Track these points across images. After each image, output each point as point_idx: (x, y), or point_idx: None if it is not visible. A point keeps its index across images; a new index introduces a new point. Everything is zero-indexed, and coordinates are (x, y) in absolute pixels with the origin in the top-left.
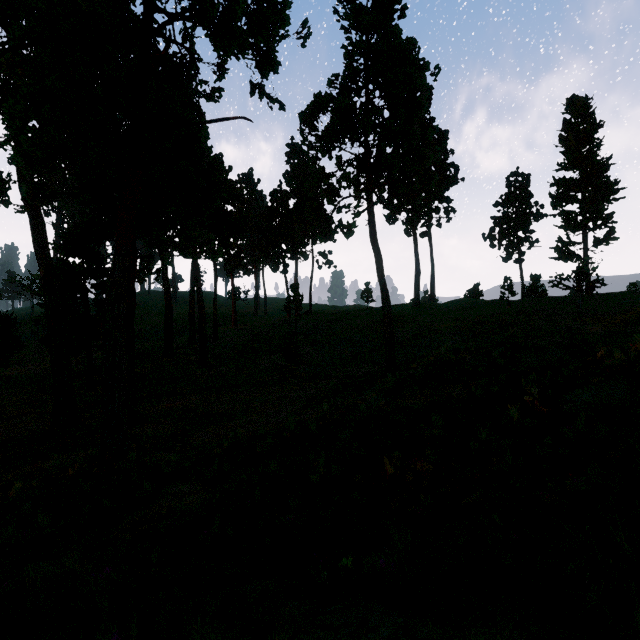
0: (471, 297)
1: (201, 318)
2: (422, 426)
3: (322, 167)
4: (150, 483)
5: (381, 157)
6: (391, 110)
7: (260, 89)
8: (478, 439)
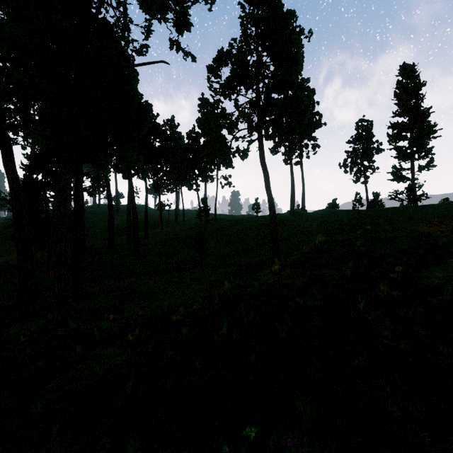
0: (331, 208)
1: (134, 221)
2: (306, 298)
3: (224, 108)
4: (81, 347)
5: (268, 100)
6: (275, 65)
7: (177, 45)
8: (356, 309)
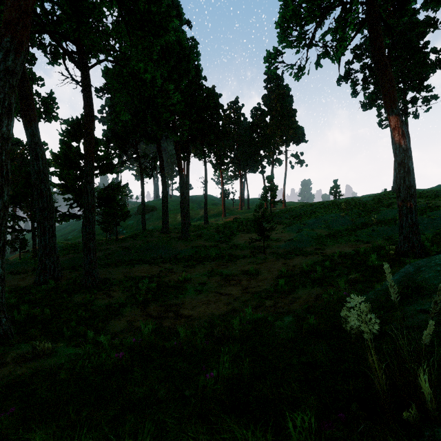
0: None
1: (182, 196)
2: None
3: (298, 6)
4: None
5: None
6: None
7: None
8: None
